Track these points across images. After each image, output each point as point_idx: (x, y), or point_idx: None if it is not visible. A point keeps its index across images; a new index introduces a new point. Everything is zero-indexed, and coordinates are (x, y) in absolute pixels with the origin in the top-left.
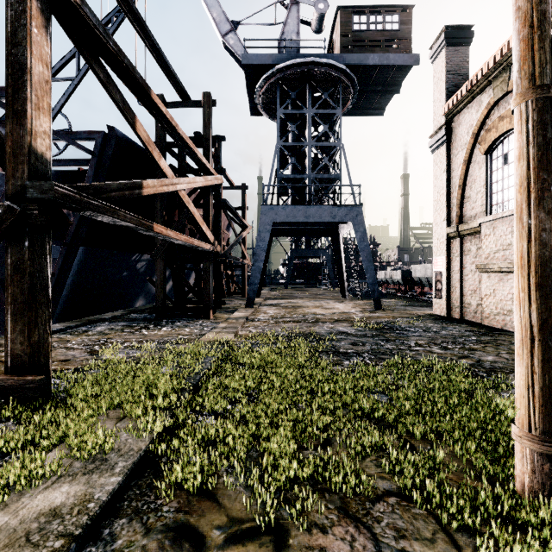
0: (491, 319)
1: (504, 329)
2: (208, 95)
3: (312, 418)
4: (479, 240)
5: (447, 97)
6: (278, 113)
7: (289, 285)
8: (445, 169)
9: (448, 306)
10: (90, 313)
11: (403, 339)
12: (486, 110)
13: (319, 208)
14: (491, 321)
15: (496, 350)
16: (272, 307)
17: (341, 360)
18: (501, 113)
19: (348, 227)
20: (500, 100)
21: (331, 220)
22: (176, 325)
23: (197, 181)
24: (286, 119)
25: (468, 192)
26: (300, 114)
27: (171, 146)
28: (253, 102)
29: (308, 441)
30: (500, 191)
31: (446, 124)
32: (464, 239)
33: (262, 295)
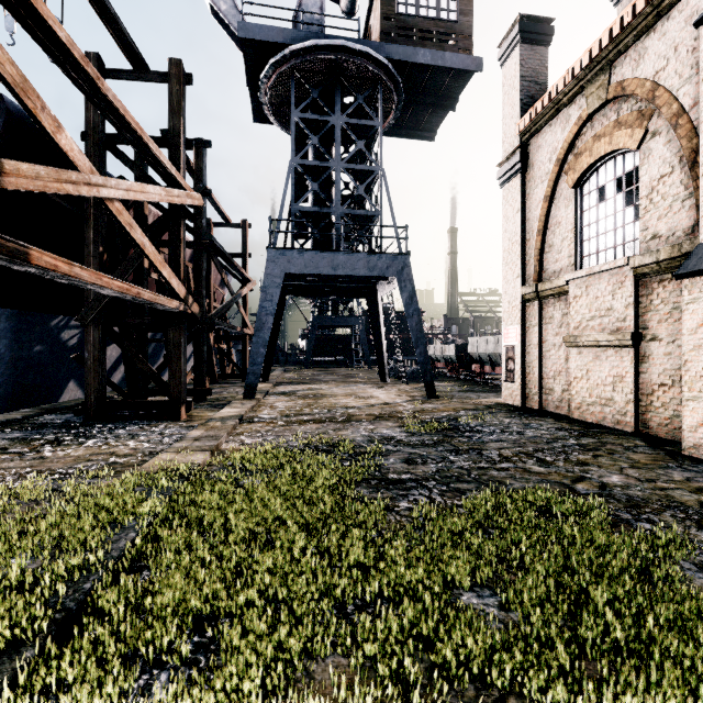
0: (583, 411)
1: (602, 425)
2: (177, 63)
3: None
4: (565, 303)
5: (522, 110)
6: (292, 116)
7: (310, 363)
8: (519, 208)
9: (523, 393)
10: None
11: (479, 448)
12: (576, 127)
13: (351, 255)
14: (583, 413)
15: (614, 463)
16: (284, 397)
17: (393, 498)
18: (597, 131)
19: (389, 285)
20: (596, 113)
21: (368, 273)
22: (115, 435)
23: (150, 191)
24: (305, 127)
25: (550, 239)
26: (325, 122)
27: (114, 140)
28: (257, 101)
29: None
30: (594, 237)
31: (521, 147)
32: (544, 302)
33: (272, 378)
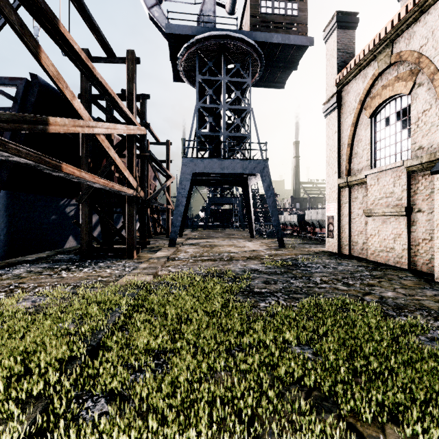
0: (375, 255)
1: (387, 264)
2: (132, 52)
3: (233, 394)
4: (365, 189)
5: (338, 70)
6: (197, 78)
7: (207, 226)
8: (336, 130)
9: (338, 244)
10: (16, 255)
11: (308, 276)
12: (371, 80)
13: (232, 161)
14: (375, 257)
15: (391, 285)
16: (192, 246)
17: (256, 301)
18: (384, 83)
19: (255, 178)
20: (383, 72)
21: (243, 171)
22: (98, 266)
23: (118, 128)
24: (204, 84)
25: (356, 150)
26: (216, 80)
27: (96, 98)
28: (175, 69)
29: (229, 438)
30: (383, 148)
31: (337, 93)
32: (352, 188)
33: (184, 235)
